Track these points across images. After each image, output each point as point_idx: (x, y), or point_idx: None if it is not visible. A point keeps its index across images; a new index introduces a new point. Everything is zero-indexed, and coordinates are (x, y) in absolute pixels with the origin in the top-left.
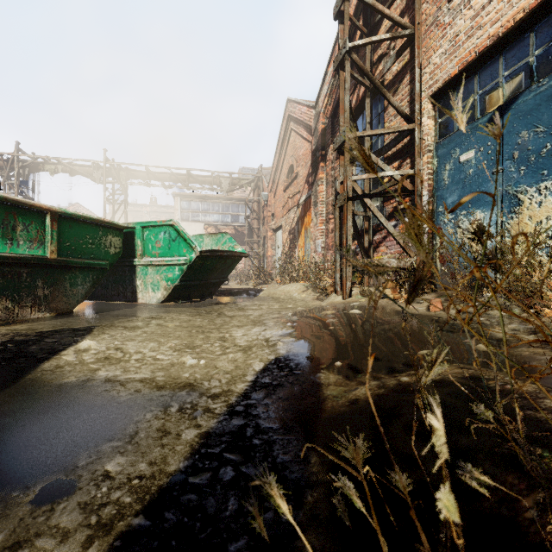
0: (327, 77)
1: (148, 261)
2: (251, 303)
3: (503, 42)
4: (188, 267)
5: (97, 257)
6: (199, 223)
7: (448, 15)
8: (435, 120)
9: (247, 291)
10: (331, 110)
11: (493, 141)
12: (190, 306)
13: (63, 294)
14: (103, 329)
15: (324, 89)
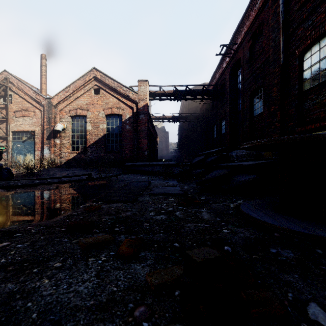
0: None
1: None
2: None
3: (25, 131)
4: None
5: None
6: None
7: (15, 119)
8: (13, 135)
9: None
10: None
11: (23, 145)
12: None
13: None
14: None
15: None
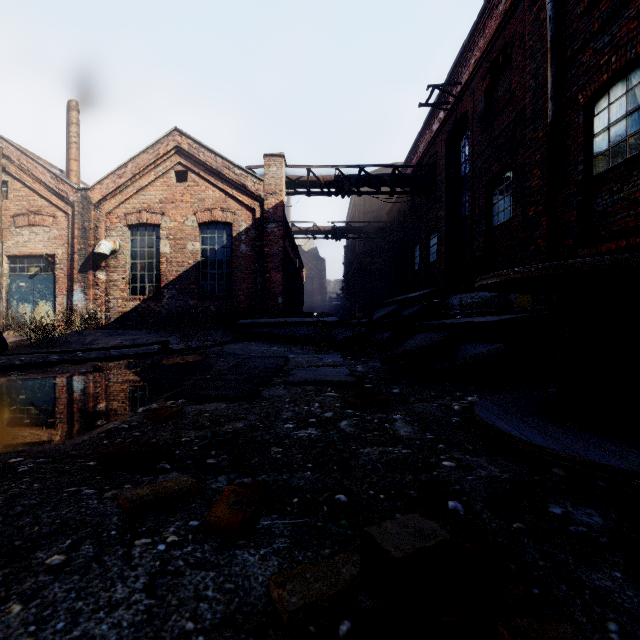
0: None
1: None
2: None
3: (34, 255)
4: None
5: None
6: None
7: (15, 232)
8: (10, 264)
9: None
10: None
11: (31, 283)
12: None
13: None
14: None
15: None
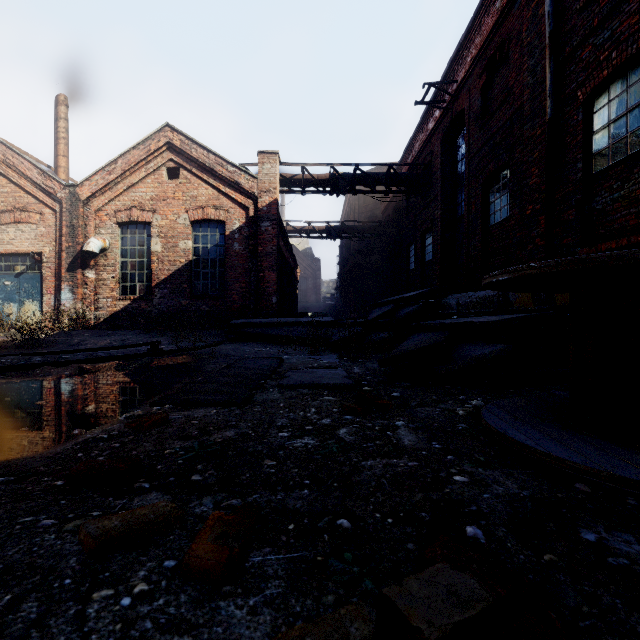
0: None
1: None
2: None
3: (20, 253)
4: None
5: None
6: None
7: (0, 229)
8: None
9: None
10: None
11: (17, 282)
12: None
13: None
14: None
15: None
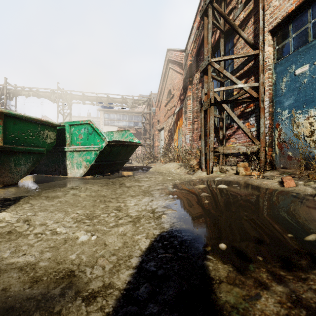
0: (193, 30)
1: (74, 148)
2: (144, 175)
3: None
4: (100, 152)
5: (37, 145)
6: (115, 127)
7: None
8: (274, 47)
9: (141, 168)
10: (196, 51)
11: None
12: (103, 178)
13: (8, 171)
14: (29, 198)
15: (191, 38)
